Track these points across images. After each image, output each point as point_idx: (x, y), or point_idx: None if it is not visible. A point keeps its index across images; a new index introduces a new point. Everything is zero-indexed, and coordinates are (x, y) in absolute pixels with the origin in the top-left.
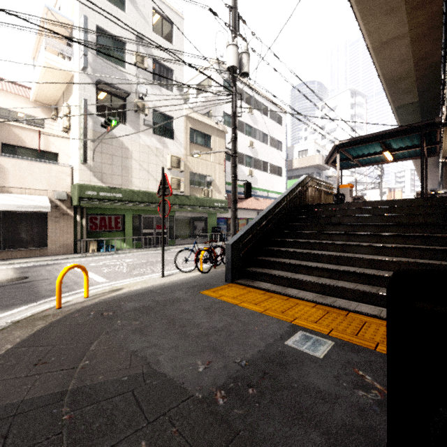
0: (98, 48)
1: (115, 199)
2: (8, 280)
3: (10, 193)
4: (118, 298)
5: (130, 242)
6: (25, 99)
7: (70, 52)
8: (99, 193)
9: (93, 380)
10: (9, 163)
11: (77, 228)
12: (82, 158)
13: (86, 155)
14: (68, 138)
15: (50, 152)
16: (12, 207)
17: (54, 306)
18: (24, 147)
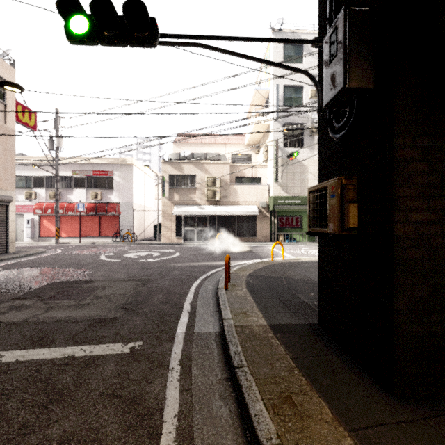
0: (284, 100)
1: (295, 204)
2: (245, 251)
3: (239, 205)
4: (298, 262)
5: (307, 236)
6: (242, 145)
7: (267, 110)
8: (285, 201)
9: (290, 277)
10: (239, 188)
11: (271, 225)
12: (275, 179)
13: (277, 177)
14: (267, 168)
15: (257, 177)
16: (241, 213)
17: (270, 260)
18: (244, 177)
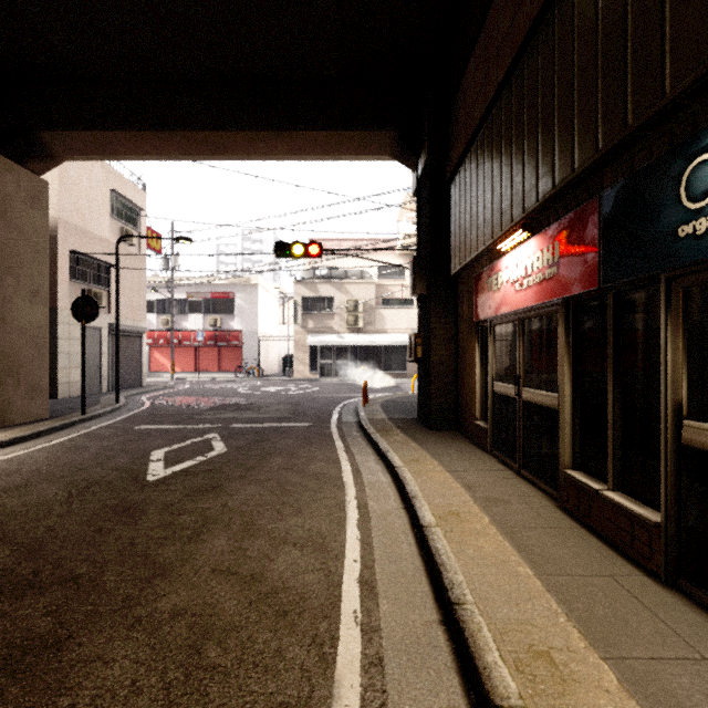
0: None
1: None
2: (390, 386)
3: (387, 333)
4: None
5: None
6: (393, 255)
7: None
8: None
9: None
10: (386, 313)
11: None
12: None
13: None
14: None
15: (409, 299)
16: (388, 343)
17: (411, 392)
18: (393, 298)
